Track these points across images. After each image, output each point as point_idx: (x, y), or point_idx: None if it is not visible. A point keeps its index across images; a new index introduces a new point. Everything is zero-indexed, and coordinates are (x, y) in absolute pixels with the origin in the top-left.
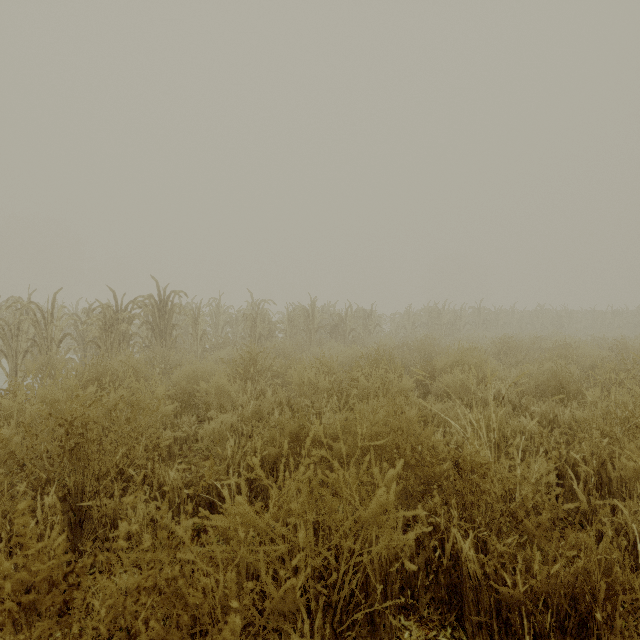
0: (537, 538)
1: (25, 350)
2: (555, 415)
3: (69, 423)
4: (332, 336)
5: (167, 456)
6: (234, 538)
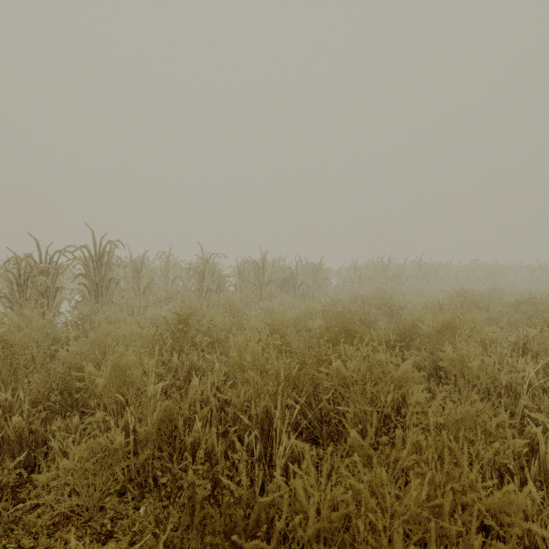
0: None
1: None
2: None
3: None
4: (282, 289)
5: None
6: None
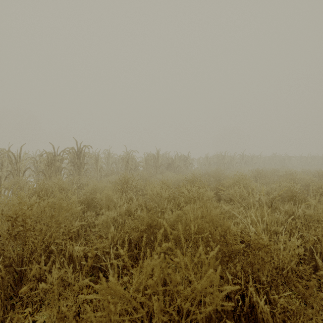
0: (306, 296)
1: (5, 176)
2: (293, 212)
3: (14, 219)
4: (168, 169)
5: (77, 235)
6: (108, 306)
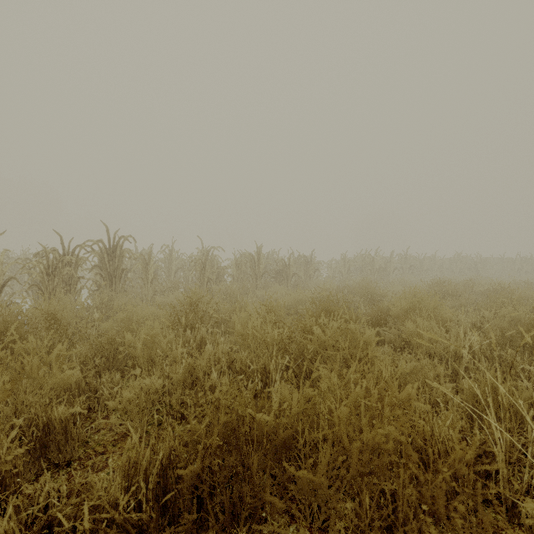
0: None
1: None
2: None
3: None
4: (276, 280)
5: (62, 440)
6: None
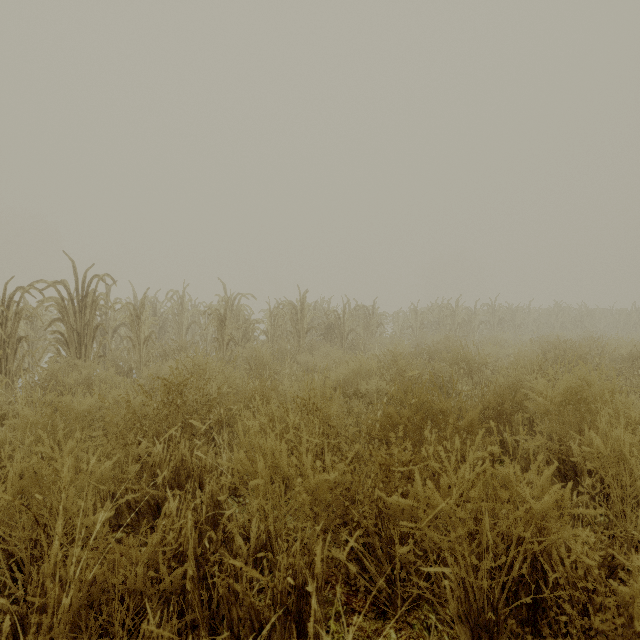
0: None
1: None
2: None
3: None
4: (326, 338)
5: None
6: None
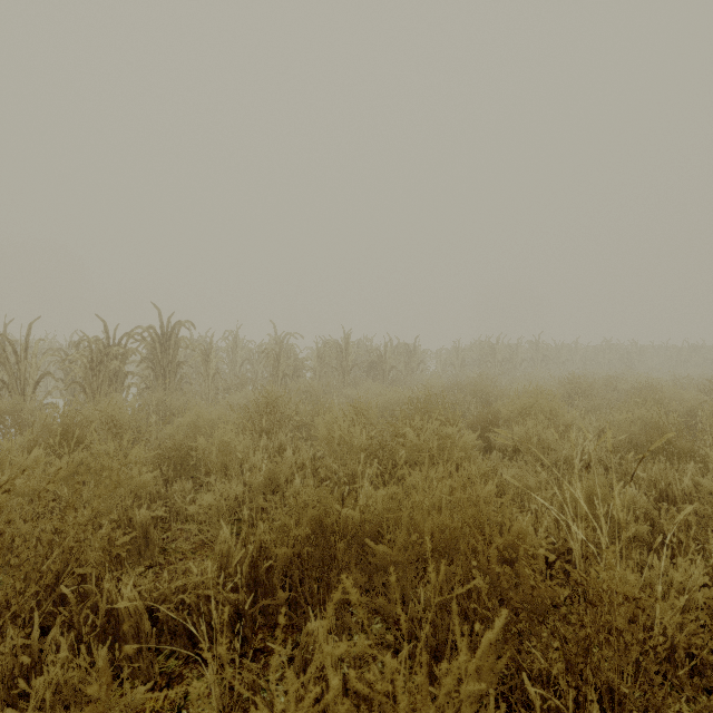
0: None
1: None
2: (668, 483)
3: None
4: (369, 375)
5: (143, 544)
6: None
